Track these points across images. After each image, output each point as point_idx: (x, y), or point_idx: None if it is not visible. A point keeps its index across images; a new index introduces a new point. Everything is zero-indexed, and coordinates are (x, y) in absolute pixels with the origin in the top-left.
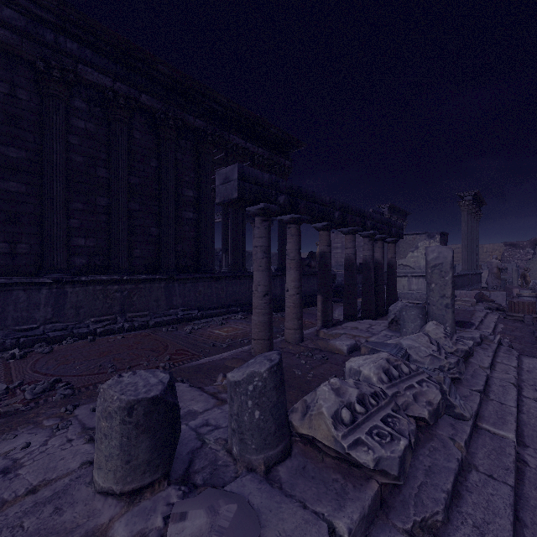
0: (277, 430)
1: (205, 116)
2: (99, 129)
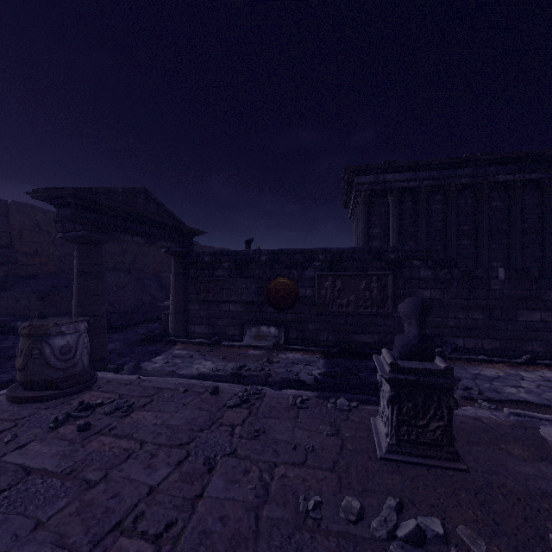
0: None
1: None
2: (503, 203)
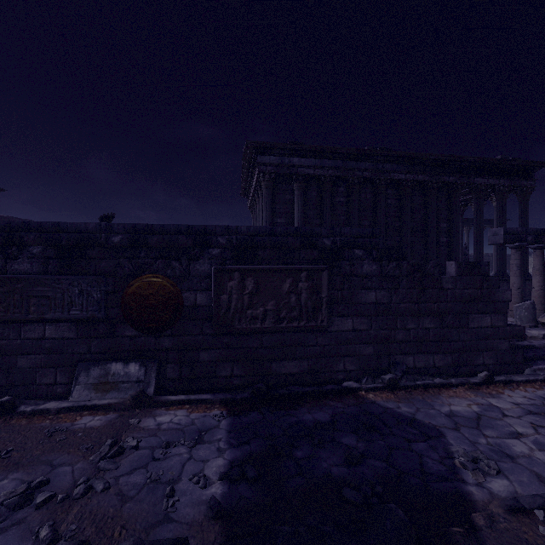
0: (533, 319)
1: (455, 173)
2: (396, 201)
